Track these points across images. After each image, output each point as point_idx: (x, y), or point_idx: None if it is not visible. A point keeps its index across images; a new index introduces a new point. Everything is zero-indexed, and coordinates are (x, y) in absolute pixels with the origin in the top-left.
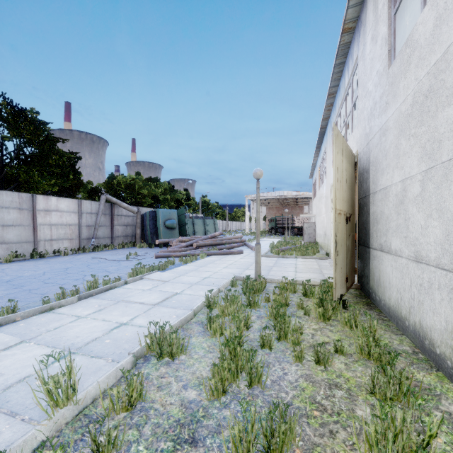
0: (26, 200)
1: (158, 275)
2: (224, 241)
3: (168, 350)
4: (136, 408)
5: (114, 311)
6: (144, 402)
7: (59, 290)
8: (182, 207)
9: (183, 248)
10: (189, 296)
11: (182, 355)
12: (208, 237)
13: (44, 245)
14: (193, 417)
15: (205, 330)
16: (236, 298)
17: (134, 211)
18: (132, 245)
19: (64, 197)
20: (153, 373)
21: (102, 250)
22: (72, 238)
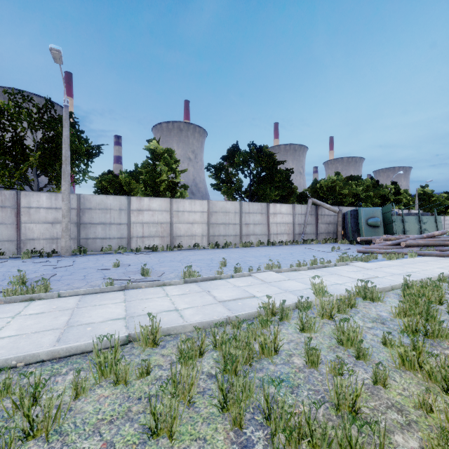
0: (264, 207)
1: (360, 264)
2: (448, 242)
3: (370, 296)
4: (352, 309)
5: (331, 278)
6: (356, 309)
7: (293, 263)
8: (388, 202)
9: (388, 246)
10: (389, 280)
11: (380, 302)
12: (422, 236)
13: (273, 237)
14: (384, 319)
15: (400, 297)
16: (432, 281)
17: (335, 211)
18: (333, 241)
19: (281, 202)
20: (361, 303)
21: (310, 243)
22: (289, 233)
